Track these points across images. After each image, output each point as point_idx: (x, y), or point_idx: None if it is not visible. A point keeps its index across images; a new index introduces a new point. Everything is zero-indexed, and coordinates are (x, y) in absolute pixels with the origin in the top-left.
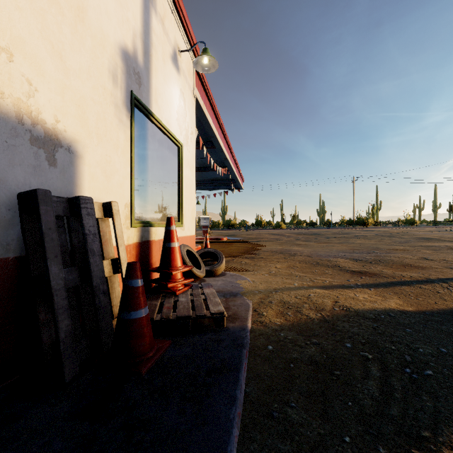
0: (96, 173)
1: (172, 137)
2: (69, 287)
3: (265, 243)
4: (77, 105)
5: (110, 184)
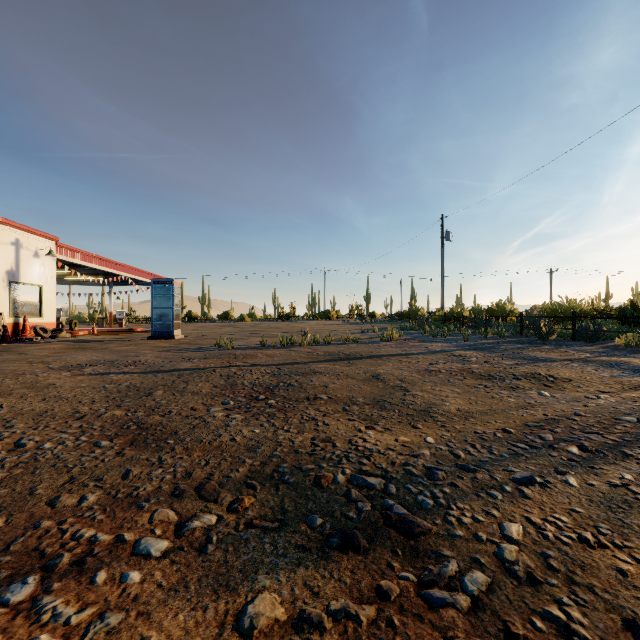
0: None
1: (34, 285)
2: None
3: None
4: None
5: (2, 307)
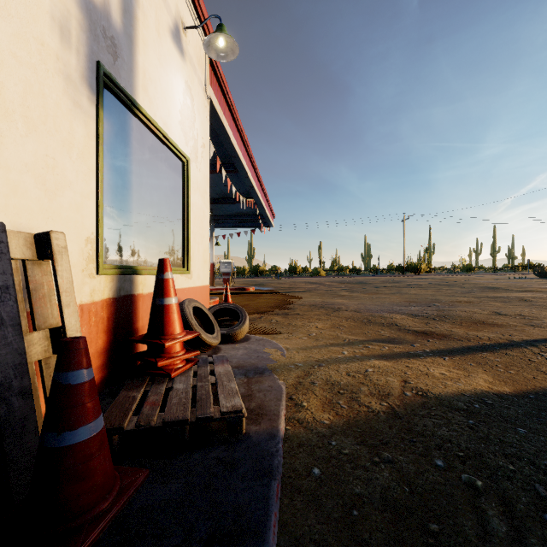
0: (23, 182)
1: (172, 146)
2: None
3: (302, 295)
4: None
5: (55, 204)
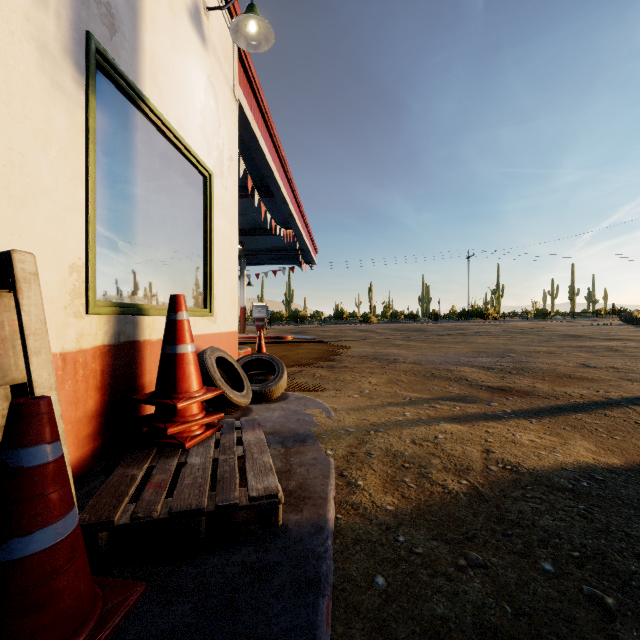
0: None
1: (190, 156)
2: None
3: (350, 344)
4: None
5: (24, 216)
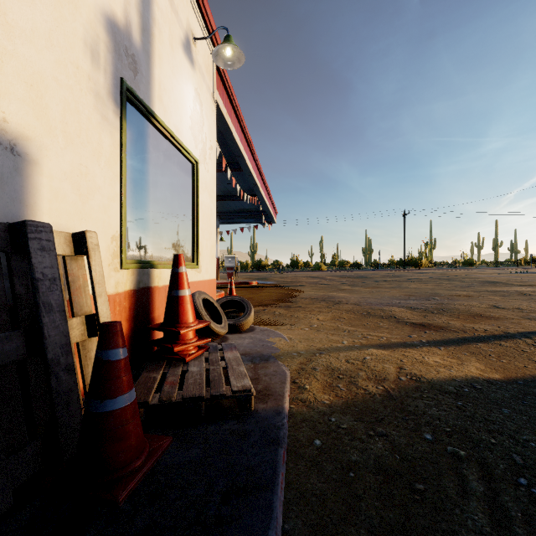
0: (63, 188)
1: (183, 150)
2: (4, 364)
3: (303, 288)
4: (28, 84)
5: (87, 206)
